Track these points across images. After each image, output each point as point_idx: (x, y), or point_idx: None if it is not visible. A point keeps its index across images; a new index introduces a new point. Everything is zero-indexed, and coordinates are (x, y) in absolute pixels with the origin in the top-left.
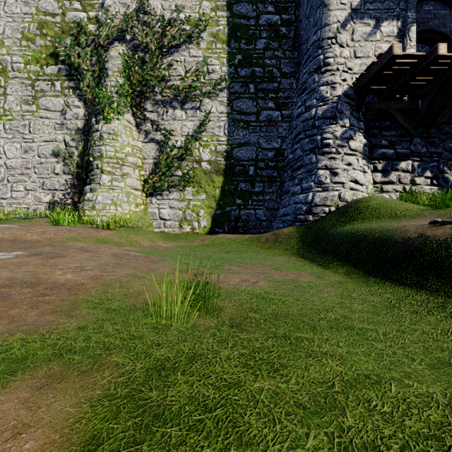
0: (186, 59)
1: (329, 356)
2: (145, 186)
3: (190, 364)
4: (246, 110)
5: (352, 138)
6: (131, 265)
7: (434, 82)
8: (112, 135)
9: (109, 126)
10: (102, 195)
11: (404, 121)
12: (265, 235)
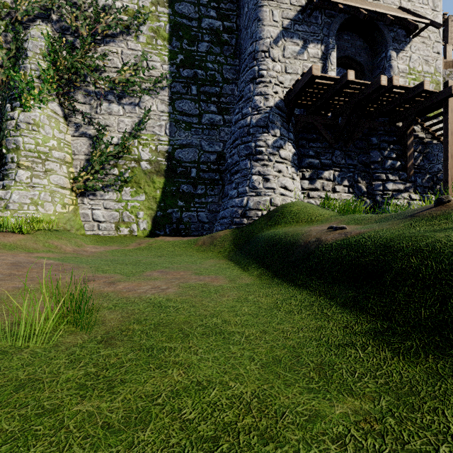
0: (124, 51)
1: (178, 365)
2: (75, 185)
3: (13, 394)
4: (189, 111)
5: (282, 147)
6: (28, 276)
7: (349, 103)
8: (32, 125)
9: (28, 115)
10: (18, 194)
11: (327, 135)
12: (203, 238)
